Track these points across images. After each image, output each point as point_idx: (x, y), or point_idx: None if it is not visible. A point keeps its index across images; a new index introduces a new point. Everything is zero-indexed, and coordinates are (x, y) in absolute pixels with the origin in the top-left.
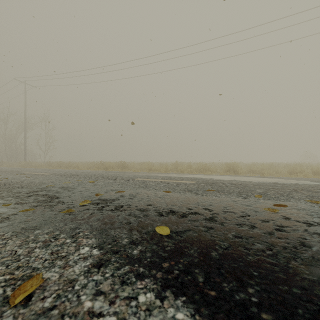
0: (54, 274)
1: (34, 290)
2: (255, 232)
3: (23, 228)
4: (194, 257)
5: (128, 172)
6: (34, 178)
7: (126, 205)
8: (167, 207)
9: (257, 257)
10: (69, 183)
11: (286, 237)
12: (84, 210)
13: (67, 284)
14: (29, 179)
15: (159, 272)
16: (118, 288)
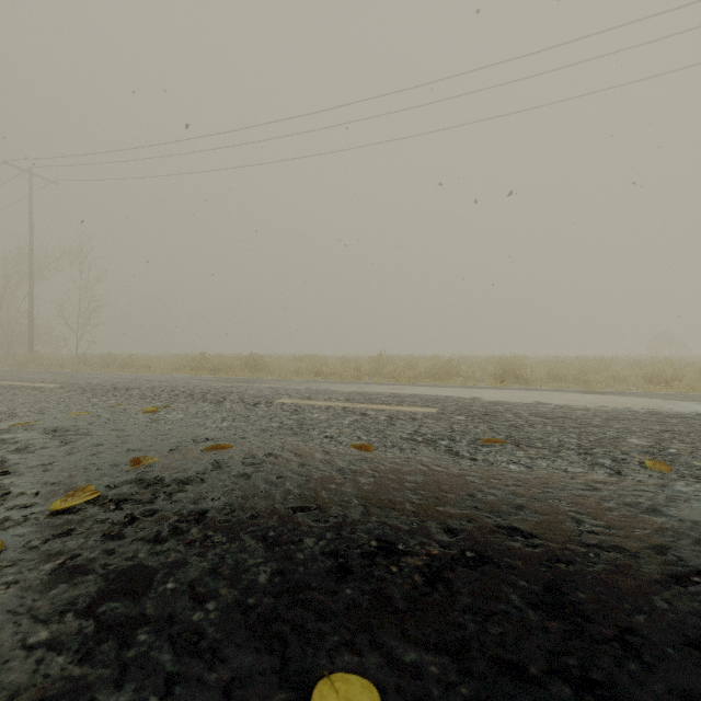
0: None
1: None
2: None
3: None
4: None
5: (263, 381)
6: (3, 399)
7: (218, 508)
8: (366, 519)
9: None
10: (84, 416)
11: None
12: (51, 538)
13: None
14: None
15: None
16: None
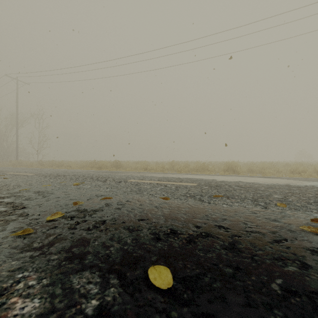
0: None
1: None
2: (315, 278)
3: None
4: None
5: (121, 172)
6: (12, 180)
7: (110, 219)
8: (166, 223)
9: None
10: (49, 186)
11: None
12: (49, 229)
13: None
14: (6, 181)
15: None
16: None
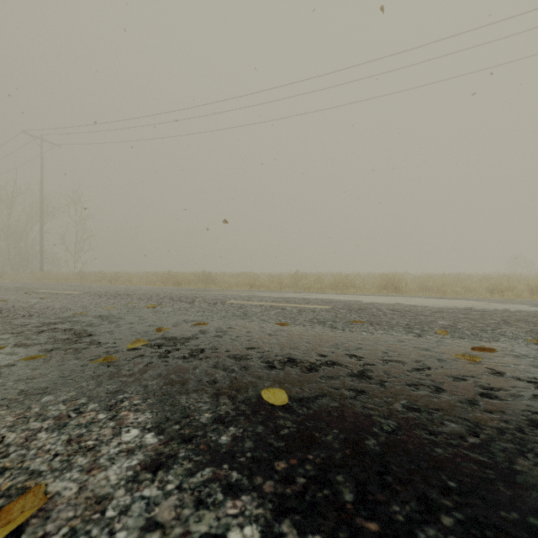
0: (69, 484)
1: (28, 519)
2: (444, 399)
3: (23, 392)
4: (333, 450)
5: (214, 290)
6: (53, 300)
7: (209, 348)
8: (283, 352)
9: (452, 449)
10: (112, 309)
11: (502, 410)
12: (135, 357)
13: (91, 505)
14: (45, 302)
15: (269, 480)
16: (189, 516)
